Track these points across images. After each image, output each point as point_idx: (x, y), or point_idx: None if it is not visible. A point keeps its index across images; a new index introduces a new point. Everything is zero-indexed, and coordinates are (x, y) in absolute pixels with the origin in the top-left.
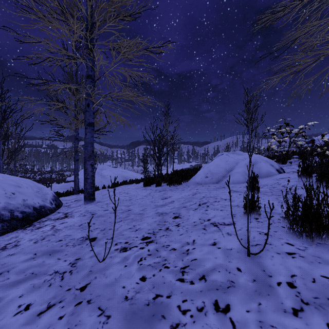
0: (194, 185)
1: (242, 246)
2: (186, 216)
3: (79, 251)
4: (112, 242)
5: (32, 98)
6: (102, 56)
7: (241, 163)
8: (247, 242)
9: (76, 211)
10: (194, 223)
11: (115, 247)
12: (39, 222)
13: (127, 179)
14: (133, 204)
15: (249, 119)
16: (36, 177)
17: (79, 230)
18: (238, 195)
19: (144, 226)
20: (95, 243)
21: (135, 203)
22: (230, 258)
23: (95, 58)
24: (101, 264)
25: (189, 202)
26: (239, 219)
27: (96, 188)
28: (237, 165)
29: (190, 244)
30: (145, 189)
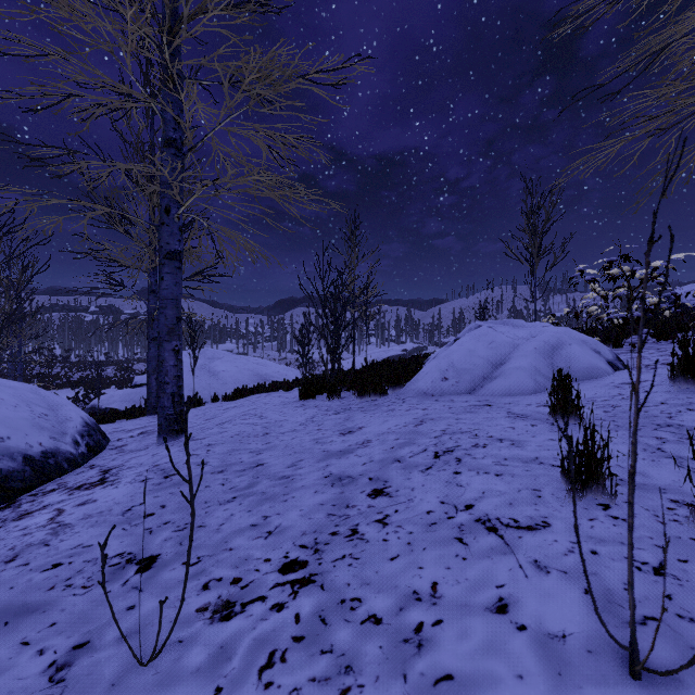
0: (417, 399)
1: (597, 624)
2: (404, 489)
3: (94, 611)
4: (183, 597)
5: (26, 190)
6: (195, 87)
7: (526, 347)
8: (608, 608)
9: (133, 463)
10: (427, 516)
11: (202, 597)
12: (34, 496)
13: (267, 379)
14: (272, 448)
15: (534, 247)
16: (72, 375)
17: (120, 527)
18: (529, 426)
19: (292, 520)
20: (149, 580)
21: (277, 445)
22: (569, 684)
23: (181, 94)
24: (142, 675)
25: (408, 445)
26: (556, 507)
27: (196, 402)
28: (515, 351)
29: (424, 603)
30: (303, 407)
